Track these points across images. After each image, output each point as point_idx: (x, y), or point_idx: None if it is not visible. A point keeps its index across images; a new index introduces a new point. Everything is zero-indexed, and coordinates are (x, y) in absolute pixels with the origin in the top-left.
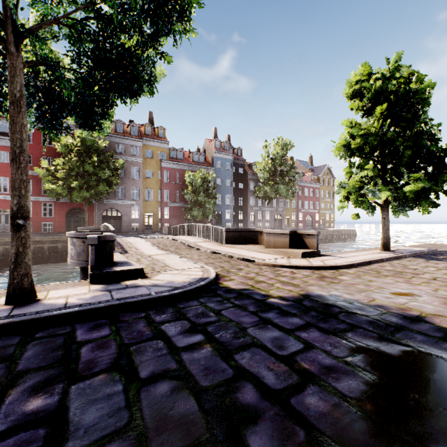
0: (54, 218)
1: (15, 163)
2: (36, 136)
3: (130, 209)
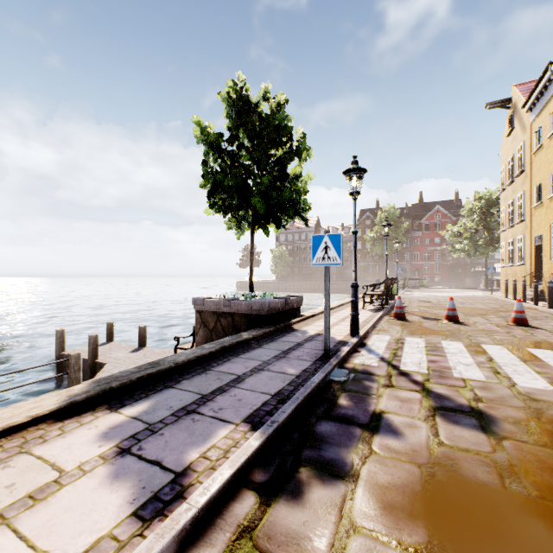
0: (440, 273)
1: (485, 267)
2: (431, 227)
3: (493, 266)
